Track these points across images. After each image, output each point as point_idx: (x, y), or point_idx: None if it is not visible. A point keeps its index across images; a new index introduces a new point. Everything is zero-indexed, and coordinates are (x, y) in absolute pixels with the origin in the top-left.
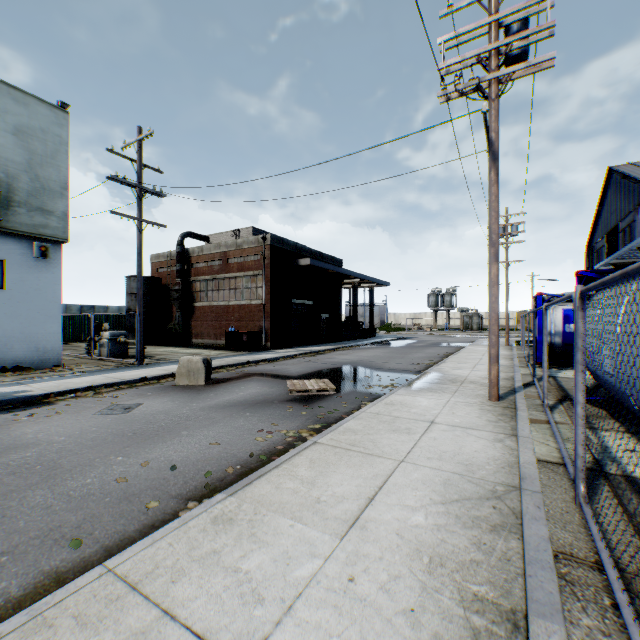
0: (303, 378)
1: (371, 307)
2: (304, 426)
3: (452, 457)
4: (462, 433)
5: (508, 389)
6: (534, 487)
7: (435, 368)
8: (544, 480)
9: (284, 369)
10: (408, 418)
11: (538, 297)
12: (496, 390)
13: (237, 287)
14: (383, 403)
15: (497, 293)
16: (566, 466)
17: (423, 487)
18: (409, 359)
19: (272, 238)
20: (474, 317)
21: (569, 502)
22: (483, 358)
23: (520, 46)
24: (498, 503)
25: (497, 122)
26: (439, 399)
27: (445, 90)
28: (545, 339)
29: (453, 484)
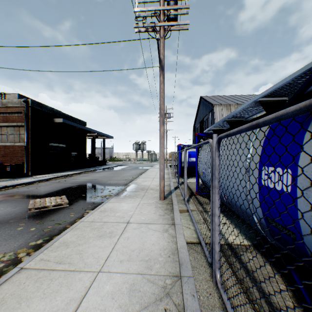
0: (48, 196)
1: (104, 149)
2: (27, 244)
3: (138, 255)
4: (145, 229)
5: (168, 191)
6: (189, 271)
7: (134, 182)
8: (193, 261)
9: (36, 190)
10: (113, 222)
11: (179, 146)
12: (163, 194)
13: (3, 133)
14: (99, 211)
15: (164, 142)
16: (204, 249)
17: (111, 304)
18: (122, 177)
19: (33, 102)
20: (153, 154)
21: (209, 281)
22: (157, 174)
23: (174, 14)
24: (168, 302)
25: (164, 50)
26: (134, 203)
27: (138, 24)
28: (186, 166)
29: (136, 289)
